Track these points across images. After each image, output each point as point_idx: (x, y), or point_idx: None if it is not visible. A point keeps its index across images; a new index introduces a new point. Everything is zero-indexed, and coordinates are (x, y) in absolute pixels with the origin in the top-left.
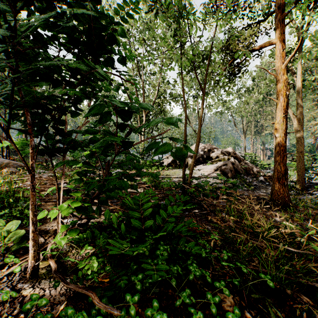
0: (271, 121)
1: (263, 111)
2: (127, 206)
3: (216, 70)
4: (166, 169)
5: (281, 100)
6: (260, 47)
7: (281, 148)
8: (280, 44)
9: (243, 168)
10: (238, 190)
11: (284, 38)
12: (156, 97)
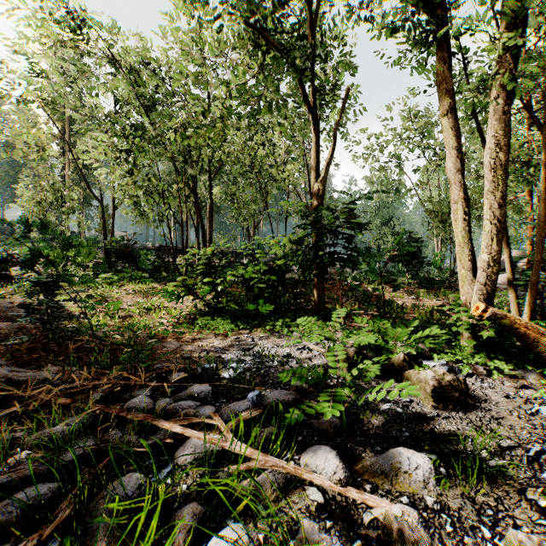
0: None
1: None
2: (423, 279)
3: None
4: None
5: (527, 231)
6: (514, 198)
7: (528, 260)
8: (527, 197)
9: None
10: None
11: (530, 193)
12: None
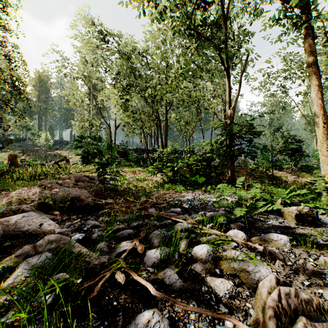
0: None
1: None
2: (303, 166)
3: None
4: None
5: None
6: None
7: None
8: None
9: None
10: None
11: None
12: None
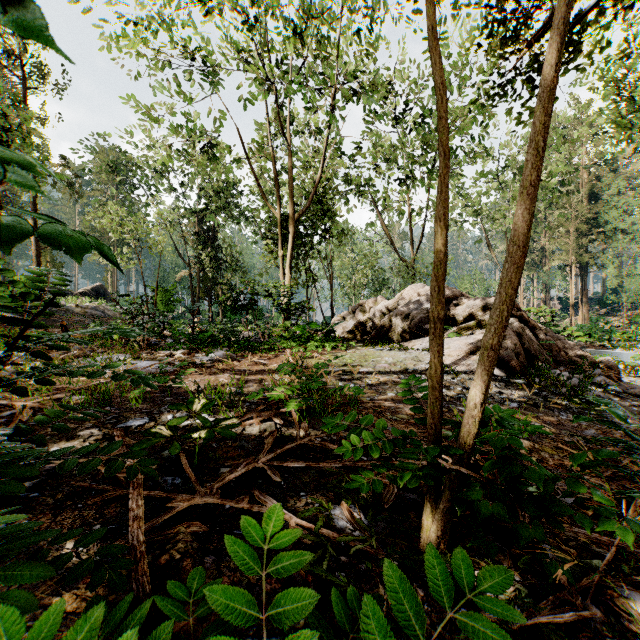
0: (565, 241)
1: (546, 219)
2: None
3: (455, 120)
4: (343, 348)
5: None
6: None
7: None
8: None
9: (543, 347)
10: (557, 415)
11: None
12: (318, 181)
